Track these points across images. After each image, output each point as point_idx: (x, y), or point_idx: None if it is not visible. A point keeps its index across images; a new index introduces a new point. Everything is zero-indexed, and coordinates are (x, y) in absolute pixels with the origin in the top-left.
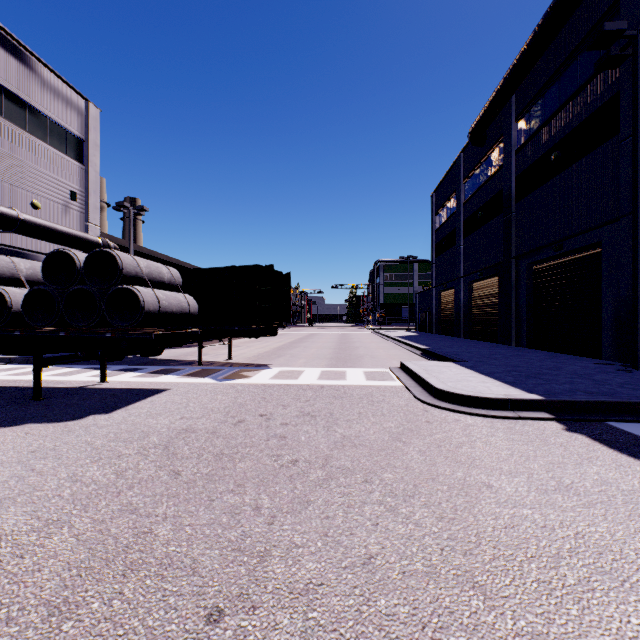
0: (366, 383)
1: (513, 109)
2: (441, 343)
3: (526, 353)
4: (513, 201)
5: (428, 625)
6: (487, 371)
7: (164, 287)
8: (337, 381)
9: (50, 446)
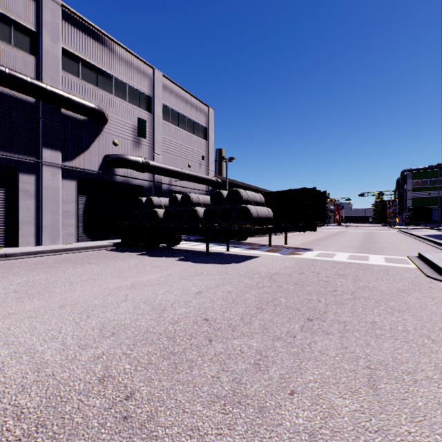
0: (384, 264)
1: None
2: None
3: None
4: None
5: (398, 339)
6: None
7: (257, 204)
8: (361, 261)
9: (225, 271)
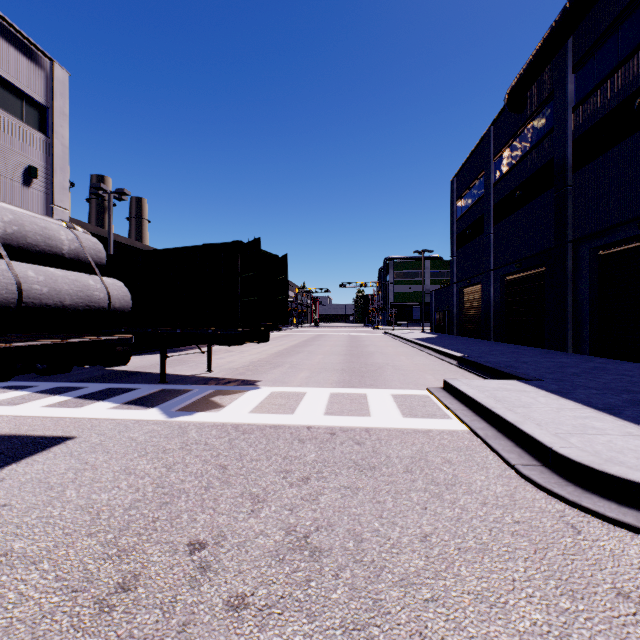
0: (404, 424)
1: (569, 56)
2: (475, 348)
3: (604, 364)
4: (569, 171)
5: None
6: (599, 403)
7: (63, 264)
8: (356, 418)
9: None
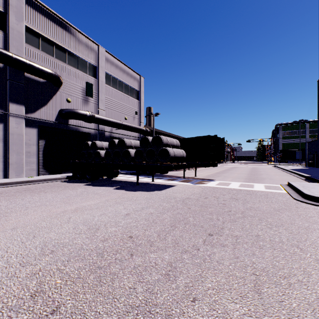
0: (264, 190)
1: None
2: None
3: None
4: None
5: (276, 249)
6: None
7: (174, 147)
8: (248, 188)
9: (149, 197)
